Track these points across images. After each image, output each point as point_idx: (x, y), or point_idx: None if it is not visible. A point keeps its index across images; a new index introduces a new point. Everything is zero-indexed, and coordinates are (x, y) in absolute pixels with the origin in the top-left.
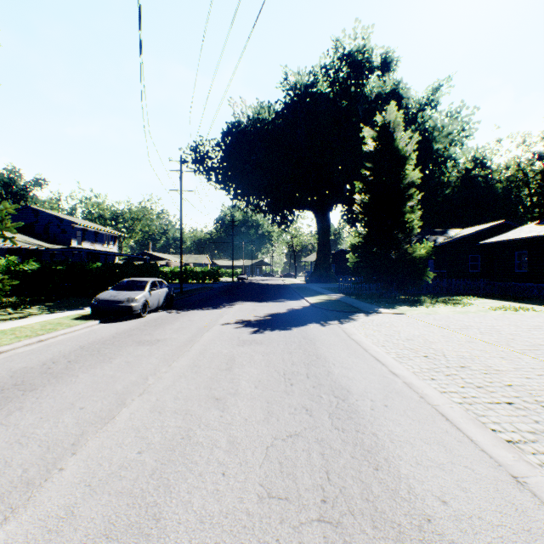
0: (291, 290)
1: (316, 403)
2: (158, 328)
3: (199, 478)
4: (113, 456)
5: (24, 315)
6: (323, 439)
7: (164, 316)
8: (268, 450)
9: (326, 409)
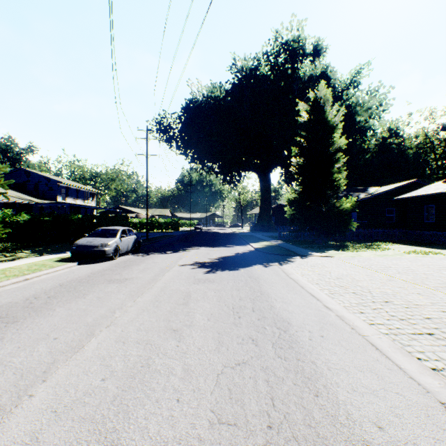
0: (238, 237)
1: (261, 334)
2: (127, 269)
3: (155, 404)
4: (79, 383)
5: (15, 258)
6: (268, 366)
7: (132, 259)
8: (218, 377)
9: (270, 339)
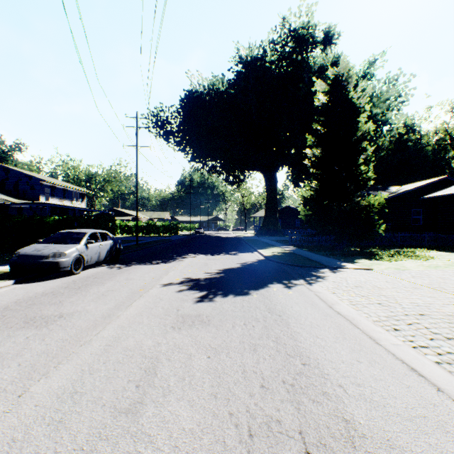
0: (243, 242)
1: None
2: (79, 292)
3: None
4: None
5: None
6: None
7: (101, 273)
8: None
9: None
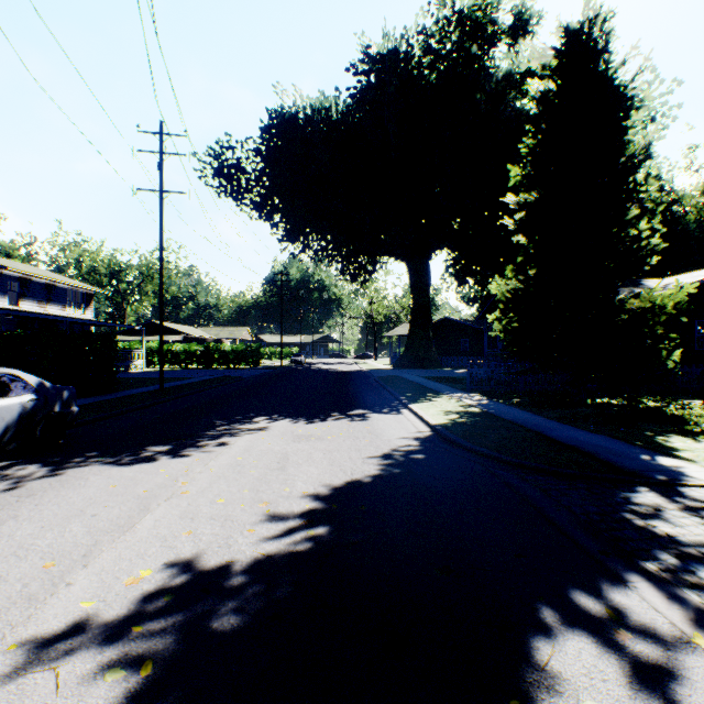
0: (374, 382)
1: None
2: None
3: None
4: None
5: None
6: None
7: None
8: None
9: None
